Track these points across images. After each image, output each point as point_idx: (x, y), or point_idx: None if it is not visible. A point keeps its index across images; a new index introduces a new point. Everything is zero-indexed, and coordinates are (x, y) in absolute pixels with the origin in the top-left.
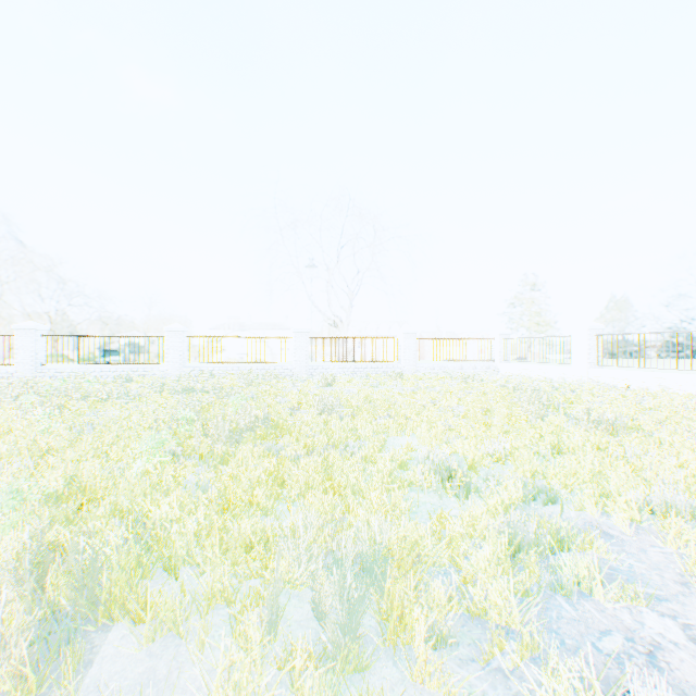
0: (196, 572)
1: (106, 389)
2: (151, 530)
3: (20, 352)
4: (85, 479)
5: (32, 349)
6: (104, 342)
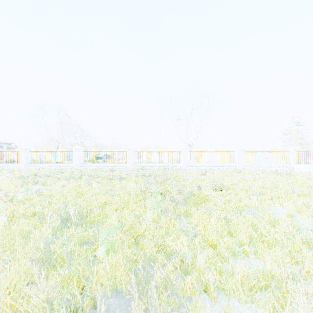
0: (223, 297)
1: (111, 174)
2: (184, 261)
3: (75, 158)
4: (128, 221)
5: (79, 157)
6: (104, 154)
